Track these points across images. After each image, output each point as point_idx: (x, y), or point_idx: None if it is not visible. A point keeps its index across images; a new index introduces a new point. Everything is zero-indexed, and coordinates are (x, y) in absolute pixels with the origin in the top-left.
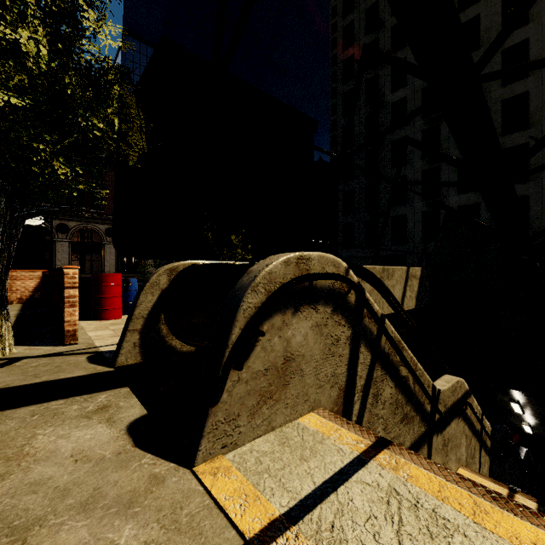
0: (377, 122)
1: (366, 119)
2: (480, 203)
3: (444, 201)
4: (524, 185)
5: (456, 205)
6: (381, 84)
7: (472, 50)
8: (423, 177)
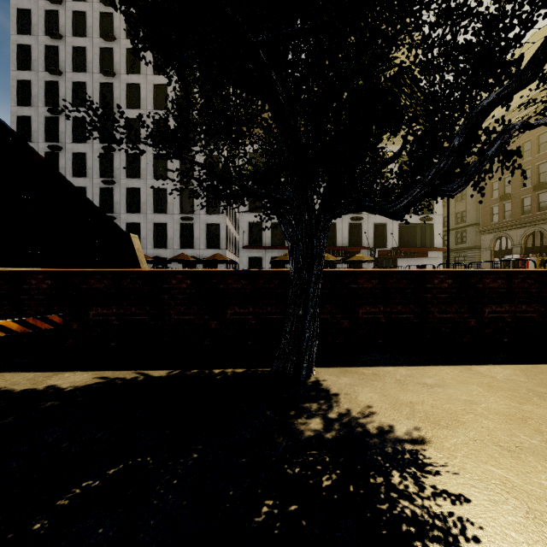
0: (59, 127)
1: (46, 120)
2: (141, 223)
3: (117, 216)
4: (165, 216)
5: (126, 222)
6: (62, 93)
7: (136, 107)
8: (101, 193)
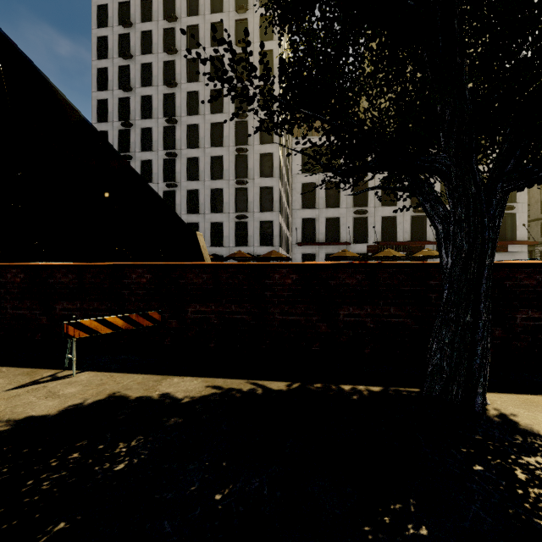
0: (130, 139)
1: (120, 133)
2: (199, 222)
3: (179, 217)
4: (221, 215)
5: (186, 222)
6: (132, 108)
7: (195, 114)
8: (165, 196)
